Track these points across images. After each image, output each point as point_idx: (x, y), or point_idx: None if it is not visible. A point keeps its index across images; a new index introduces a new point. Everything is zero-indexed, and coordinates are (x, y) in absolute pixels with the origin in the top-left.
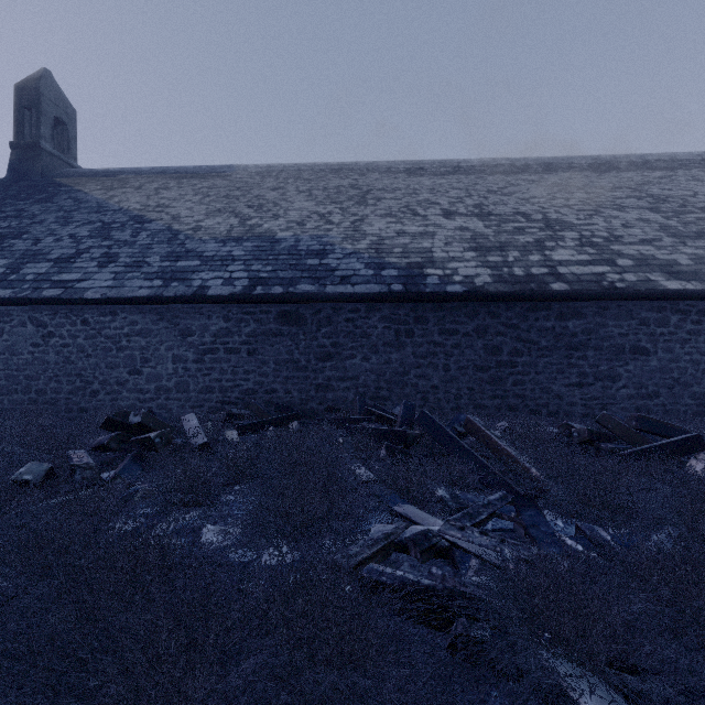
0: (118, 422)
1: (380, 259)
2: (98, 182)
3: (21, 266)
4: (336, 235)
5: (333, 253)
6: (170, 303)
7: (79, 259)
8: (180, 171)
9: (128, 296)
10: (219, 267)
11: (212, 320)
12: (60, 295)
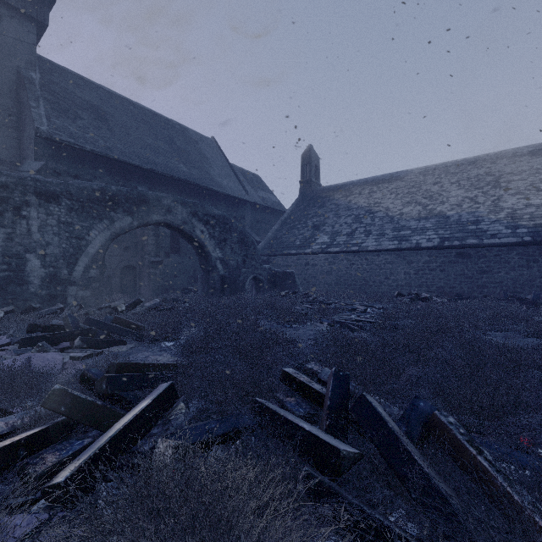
0: (401, 294)
1: (514, 223)
2: (338, 193)
3: (334, 238)
4: (483, 210)
5: (483, 222)
6: (402, 250)
7: (355, 233)
8: (374, 179)
9: (385, 249)
10: (421, 233)
11: (422, 257)
12: (358, 249)
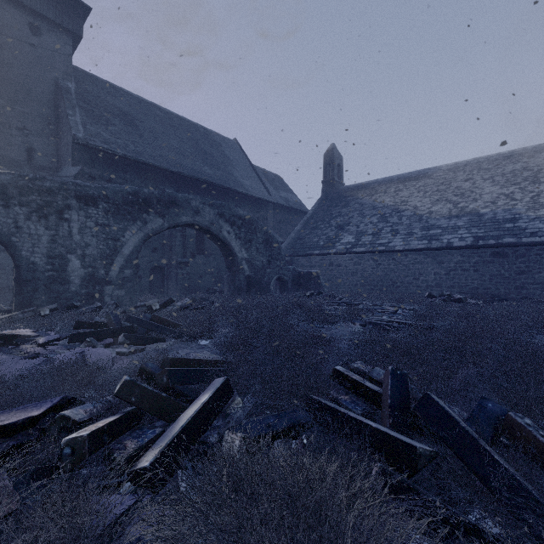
0: (432, 295)
1: None
2: (362, 192)
3: (359, 238)
4: (520, 207)
5: (521, 219)
6: (432, 250)
7: (382, 233)
8: (400, 177)
9: (414, 248)
10: (453, 232)
11: (454, 256)
12: (385, 249)
